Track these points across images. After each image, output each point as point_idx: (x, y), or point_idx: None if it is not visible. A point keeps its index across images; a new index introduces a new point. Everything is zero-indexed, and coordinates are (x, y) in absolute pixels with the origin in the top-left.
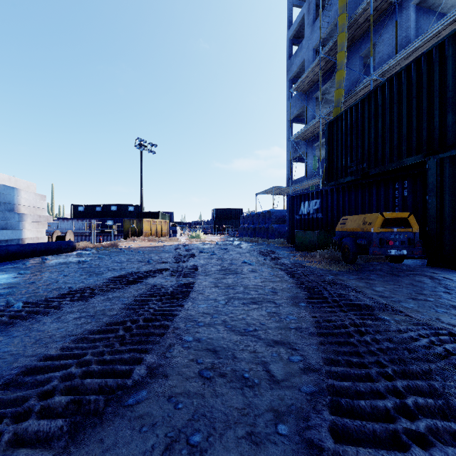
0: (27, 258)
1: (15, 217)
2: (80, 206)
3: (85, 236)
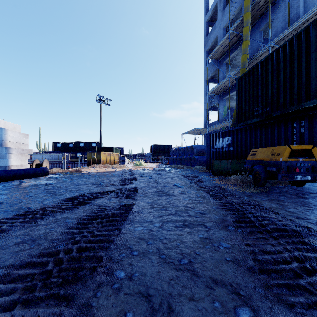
0: (9, 181)
1: (3, 150)
2: (58, 143)
3: (62, 164)
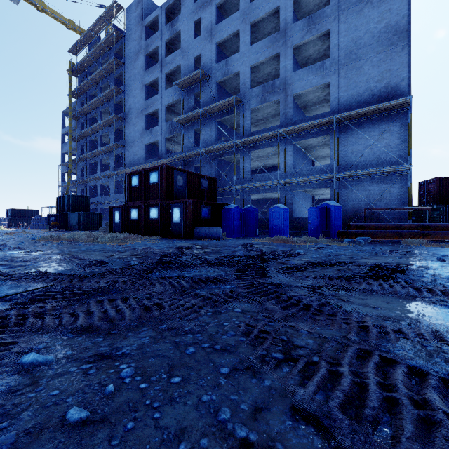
0: None
1: None
2: None
3: None
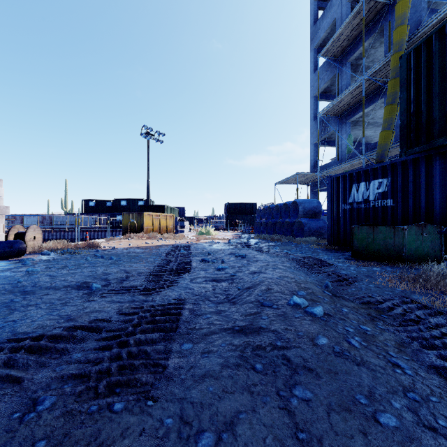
0: None
1: None
2: (91, 201)
3: (94, 232)
